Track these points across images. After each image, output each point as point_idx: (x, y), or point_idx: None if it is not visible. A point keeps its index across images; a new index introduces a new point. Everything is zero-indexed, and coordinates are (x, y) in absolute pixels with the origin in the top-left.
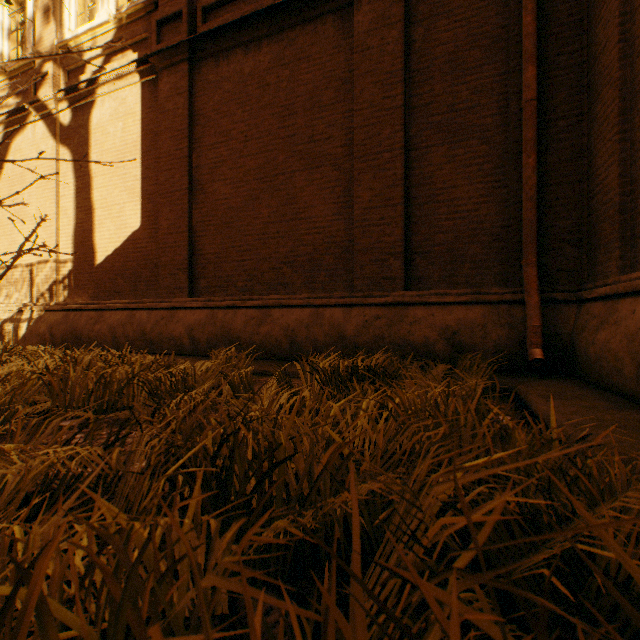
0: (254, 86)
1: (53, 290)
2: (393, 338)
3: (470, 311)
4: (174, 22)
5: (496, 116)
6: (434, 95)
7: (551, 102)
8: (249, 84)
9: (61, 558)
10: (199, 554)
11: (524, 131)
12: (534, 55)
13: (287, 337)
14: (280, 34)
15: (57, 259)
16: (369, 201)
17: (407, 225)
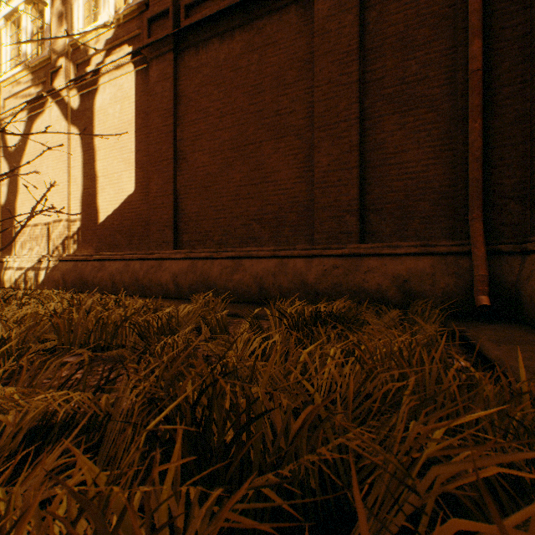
0: (228, 70)
1: (65, 244)
2: (349, 285)
3: (419, 261)
4: (162, 19)
5: (443, 86)
6: (386, 70)
7: (496, 71)
8: (224, 68)
9: (40, 522)
10: (178, 518)
11: (470, 99)
12: (480, 29)
13: (256, 284)
14: (250, 24)
15: (68, 219)
16: (328, 165)
17: (361, 186)
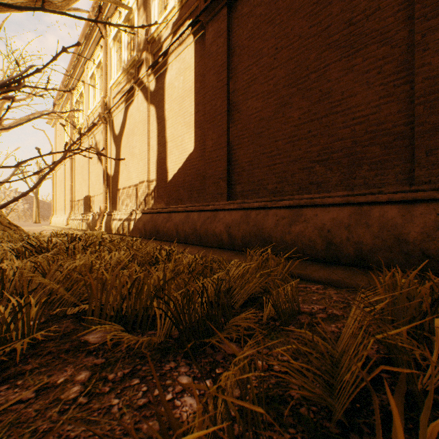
0: None
1: (146, 200)
2: None
3: None
4: None
5: None
6: None
7: None
8: None
9: None
10: None
11: None
12: None
13: (322, 237)
14: None
15: (148, 180)
16: None
17: None
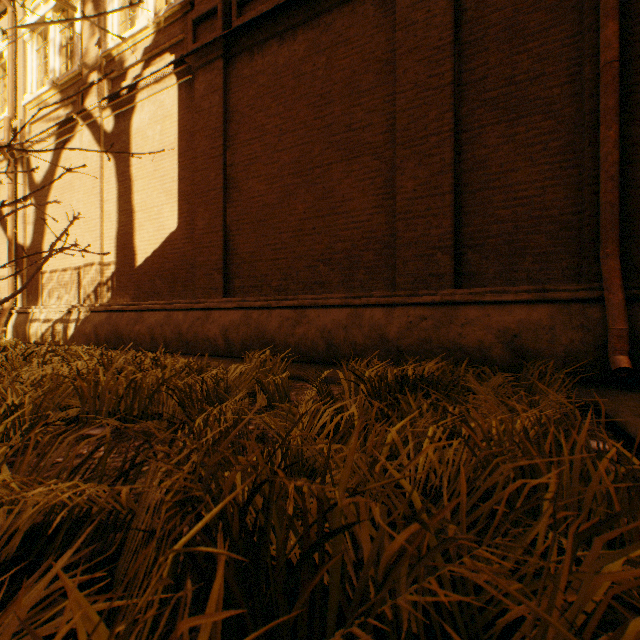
0: (289, 77)
1: (98, 292)
2: (441, 341)
3: (534, 311)
4: (209, 20)
5: (565, 85)
6: (489, 68)
7: (637, 62)
8: (284, 75)
9: None
10: None
11: (603, 99)
12: (616, 8)
13: (323, 339)
14: (316, 20)
15: (101, 262)
16: (413, 191)
17: (457, 215)
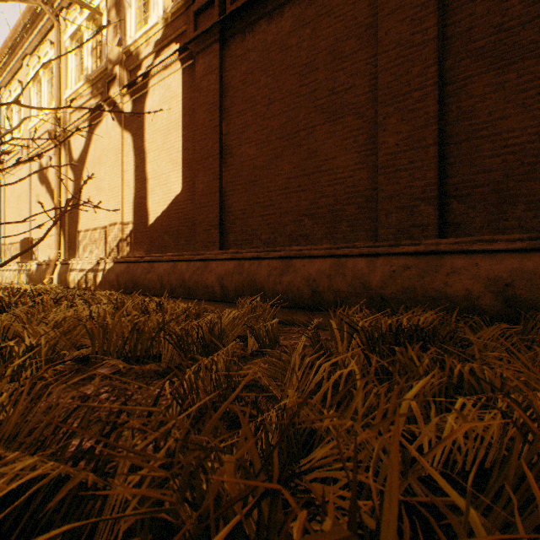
0: (276, 51)
1: (119, 246)
2: (426, 290)
3: (528, 260)
4: (207, 10)
5: None
6: (475, 18)
7: None
8: (272, 50)
9: None
10: None
11: None
12: None
13: (308, 287)
14: None
15: (122, 222)
16: (395, 145)
17: (440, 167)
